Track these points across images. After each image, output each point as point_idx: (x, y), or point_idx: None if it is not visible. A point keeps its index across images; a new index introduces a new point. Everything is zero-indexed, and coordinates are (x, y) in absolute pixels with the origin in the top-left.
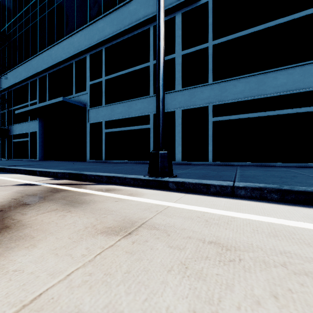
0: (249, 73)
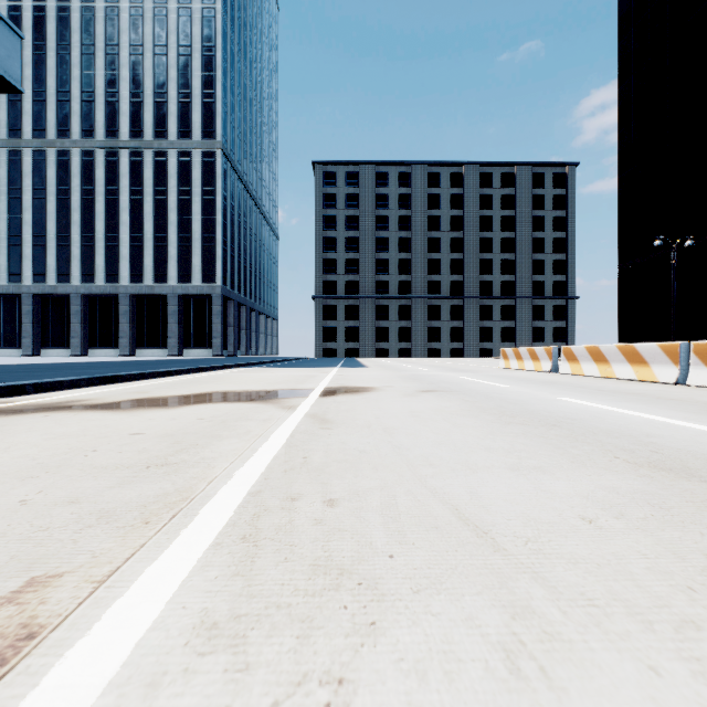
0: None
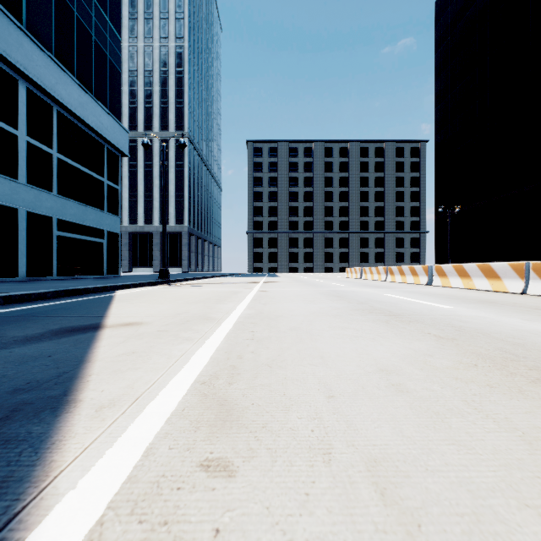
0: (80, 201)
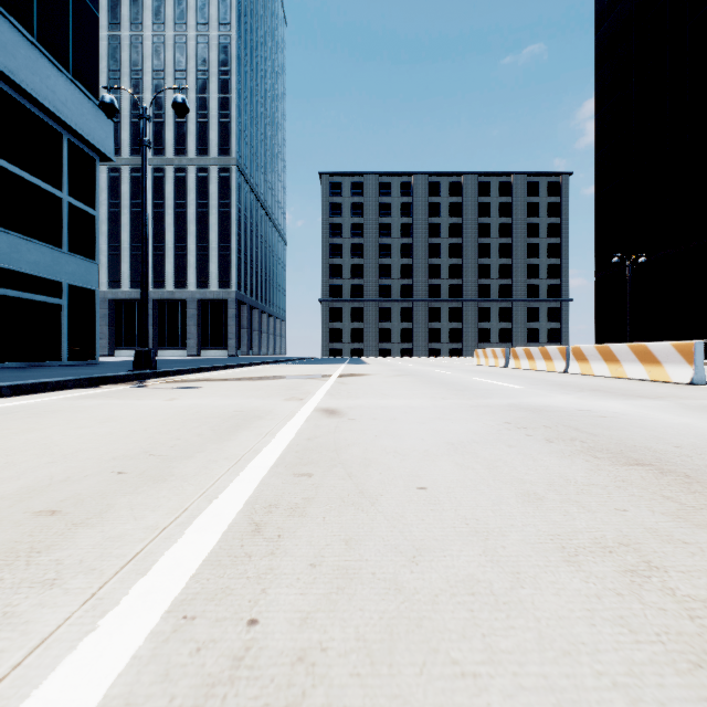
0: (1, 226)
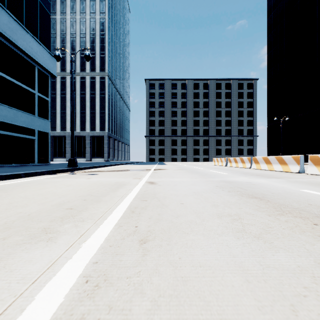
0: (10, 106)
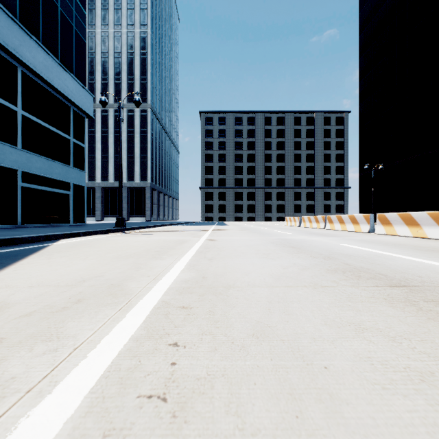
0: (45, 156)
